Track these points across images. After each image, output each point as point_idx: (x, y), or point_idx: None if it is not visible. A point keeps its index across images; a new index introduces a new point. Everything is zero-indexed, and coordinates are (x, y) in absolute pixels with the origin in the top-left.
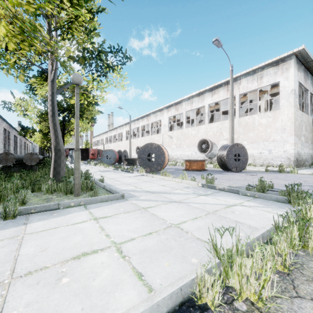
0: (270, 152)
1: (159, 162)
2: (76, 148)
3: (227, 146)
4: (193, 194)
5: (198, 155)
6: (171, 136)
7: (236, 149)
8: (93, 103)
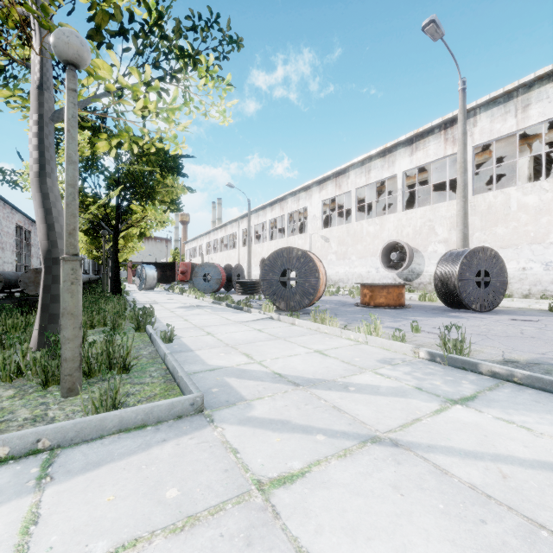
0: (547, 268)
1: (306, 289)
2: (65, 252)
3: (458, 253)
4: (422, 394)
5: (381, 274)
6: (328, 238)
7: (482, 260)
8: (173, 171)
